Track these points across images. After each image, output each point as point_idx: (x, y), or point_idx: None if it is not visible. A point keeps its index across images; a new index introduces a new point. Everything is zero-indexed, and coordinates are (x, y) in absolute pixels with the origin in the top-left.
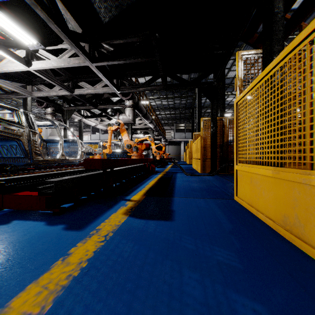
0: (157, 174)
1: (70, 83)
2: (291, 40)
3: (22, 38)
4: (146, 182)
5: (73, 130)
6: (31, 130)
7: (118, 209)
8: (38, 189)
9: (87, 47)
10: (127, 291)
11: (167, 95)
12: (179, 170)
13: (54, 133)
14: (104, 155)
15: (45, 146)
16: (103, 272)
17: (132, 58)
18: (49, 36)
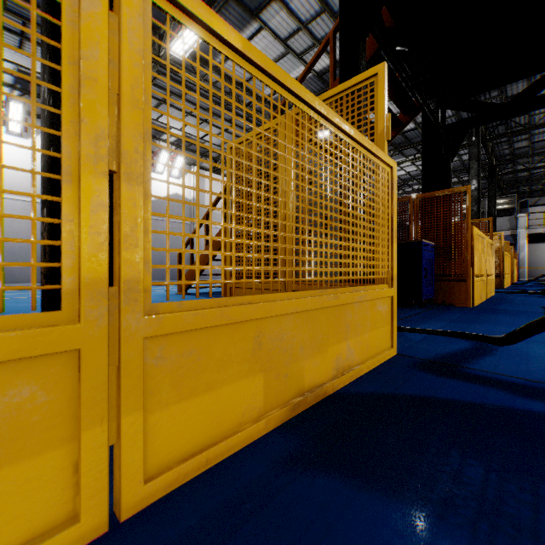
0: None
1: None
2: None
3: None
4: None
5: None
6: None
7: None
8: None
9: None
10: None
11: None
12: None
13: None
14: None
15: None
16: None
17: None
18: None
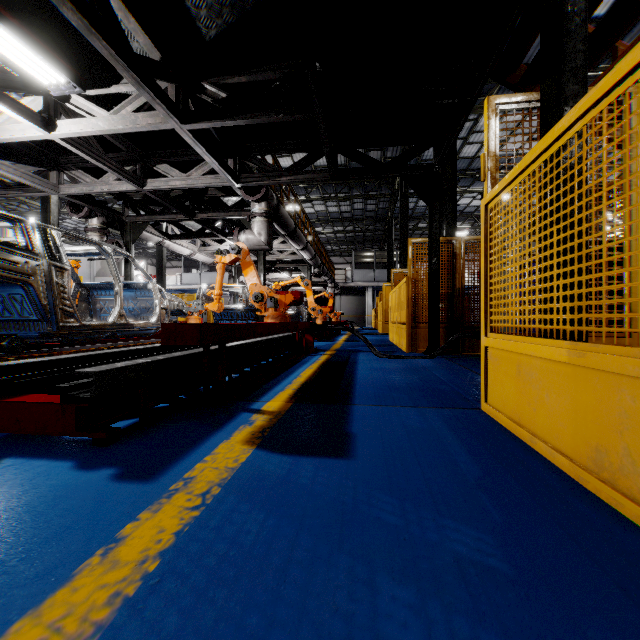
0: (317, 355)
1: (138, 166)
2: (591, 80)
3: (35, 71)
4: (295, 373)
5: (146, 265)
6: (53, 263)
7: (235, 433)
8: (60, 390)
9: (173, 91)
10: (247, 634)
11: (338, 193)
12: (363, 345)
13: (108, 271)
14: (208, 316)
15: (84, 297)
16: (193, 585)
17: (266, 114)
18: (92, 68)
